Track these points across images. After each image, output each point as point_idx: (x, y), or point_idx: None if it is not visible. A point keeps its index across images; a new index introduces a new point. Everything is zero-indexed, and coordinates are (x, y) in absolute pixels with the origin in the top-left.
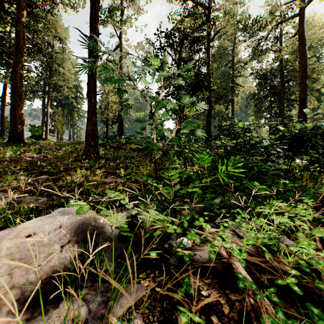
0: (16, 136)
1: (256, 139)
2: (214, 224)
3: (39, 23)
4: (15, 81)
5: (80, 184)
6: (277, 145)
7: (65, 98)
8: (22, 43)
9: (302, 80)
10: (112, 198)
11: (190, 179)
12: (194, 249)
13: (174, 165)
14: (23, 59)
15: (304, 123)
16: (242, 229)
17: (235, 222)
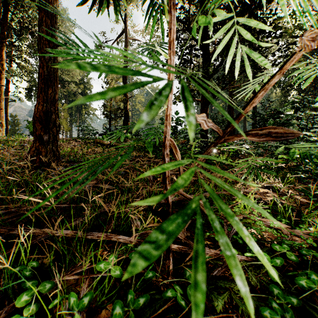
0: None
1: None
2: None
3: None
4: None
5: None
6: None
7: (73, 95)
8: None
9: None
10: None
11: None
12: None
13: None
14: None
15: None
16: None
17: None
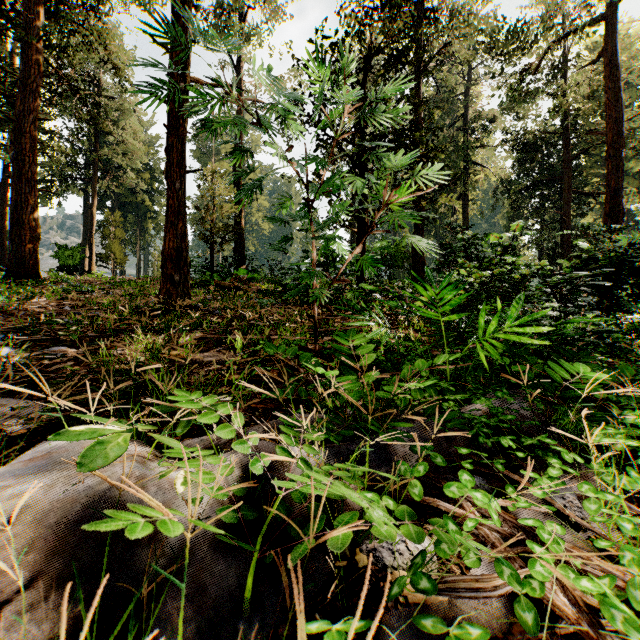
0: (23, 265)
1: (523, 270)
2: (480, 476)
3: (73, 36)
4: (20, 151)
5: (136, 366)
6: (581, 279)
7: (128, 193)
8: (34, 73)
9: (614, 150)
10: (203, 408)
11: (397, 355)
12: (460, 588)
13: (361, 323)
14: (36, 106)
15: (635, 233)
16: (586, 507)
17: (547, 476)
